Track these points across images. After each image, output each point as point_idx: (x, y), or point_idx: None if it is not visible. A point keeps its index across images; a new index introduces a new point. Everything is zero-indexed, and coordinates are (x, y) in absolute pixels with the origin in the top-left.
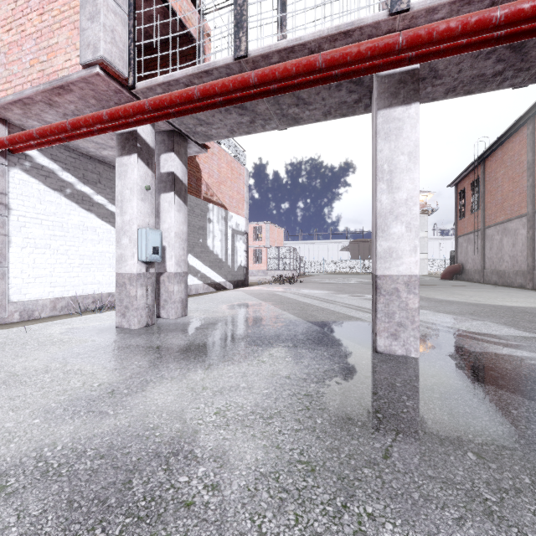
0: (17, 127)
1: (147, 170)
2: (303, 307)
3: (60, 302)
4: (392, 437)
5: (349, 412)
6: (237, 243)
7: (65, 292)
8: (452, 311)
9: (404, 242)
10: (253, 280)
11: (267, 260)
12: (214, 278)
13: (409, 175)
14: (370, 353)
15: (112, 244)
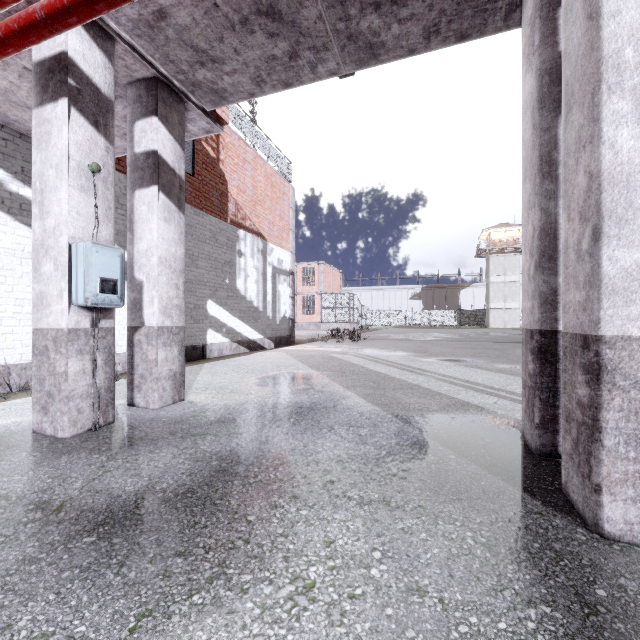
0: None
1: (95, 135)
2: (378, 382)
3: None
4: None
5: None
6: (280, 286)
7: None
8: None
9: None
10: (302, 336)
11: (321, 309)
12: (247, 334)
13: None
14: (583, 535)
15: None
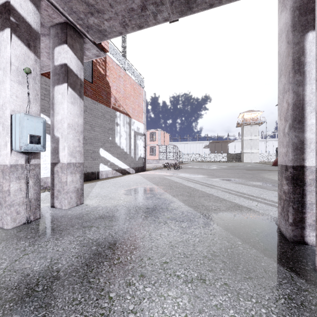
0: None
1: (28, 52)
2: (190, 192)
3: None
4: None
5: None
6: (138, 141)
7: None
8: None
9: None
10: (149, 167)
11: (159, 153)
12: (121, 166)
13: None
14: None
15: None
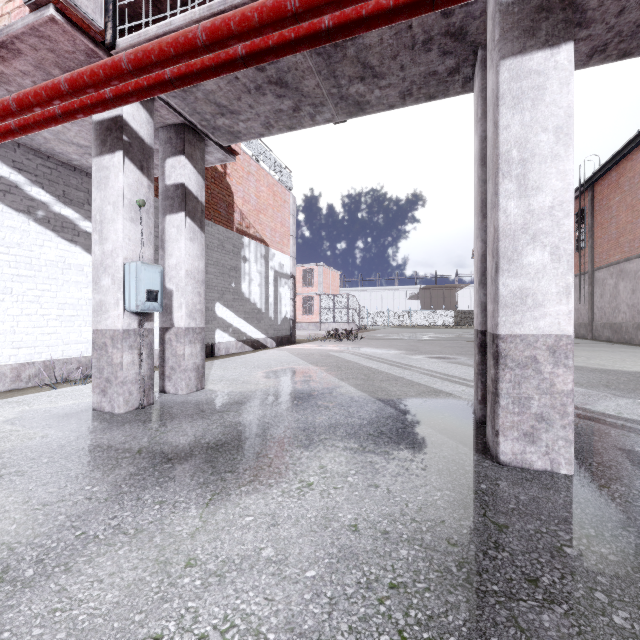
0: None
1: (141, 177)
2: (368, 375)
3: (27, 370)
4: None
5: None
6: (281, 288)
7: (36, 355)
8: (578, 382)
9: (548, 279)
10: (302, 336)
11: (320, 310)
12: (251, 334)
13: (557, 166)
14: (488, 463)
15: None
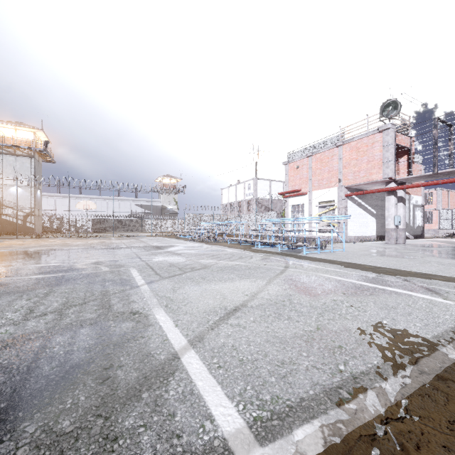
0: (348, 188)
1: (396, 199)
2: None
3: (355, 238)
4: None
5: None
6: (416, 212)
7: (356, 235)
8: None
9: None
10: (425, 236)
11: (438, 220)
12: None
13: None
14: None
15: (366, 219)
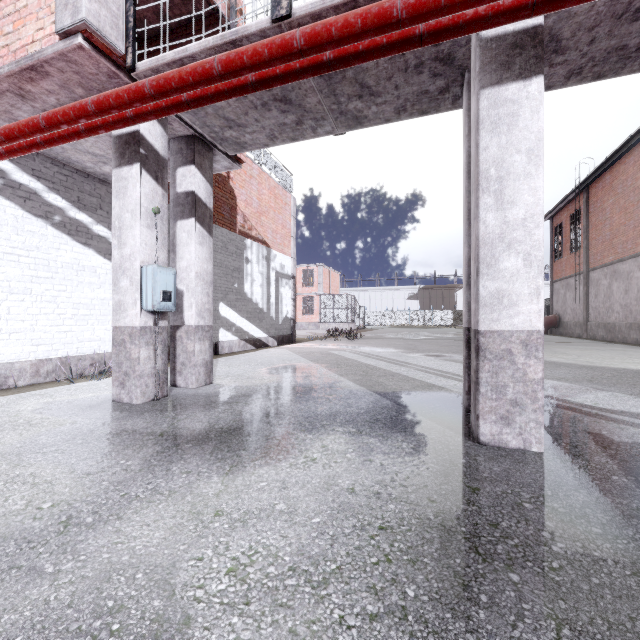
0: None
1: (156, 186)
2: (366, 371)
3: (45, 365)
4: (552, 637)
5: (460, 569)
6: (282, 289)
7: (53, 352)
8: (564, 377)
9: (521, 282)
10: (302, 335)
11: (320, 310)
12: (253, 333)
13: (529, 183)
14: (469, 443)
15: None
